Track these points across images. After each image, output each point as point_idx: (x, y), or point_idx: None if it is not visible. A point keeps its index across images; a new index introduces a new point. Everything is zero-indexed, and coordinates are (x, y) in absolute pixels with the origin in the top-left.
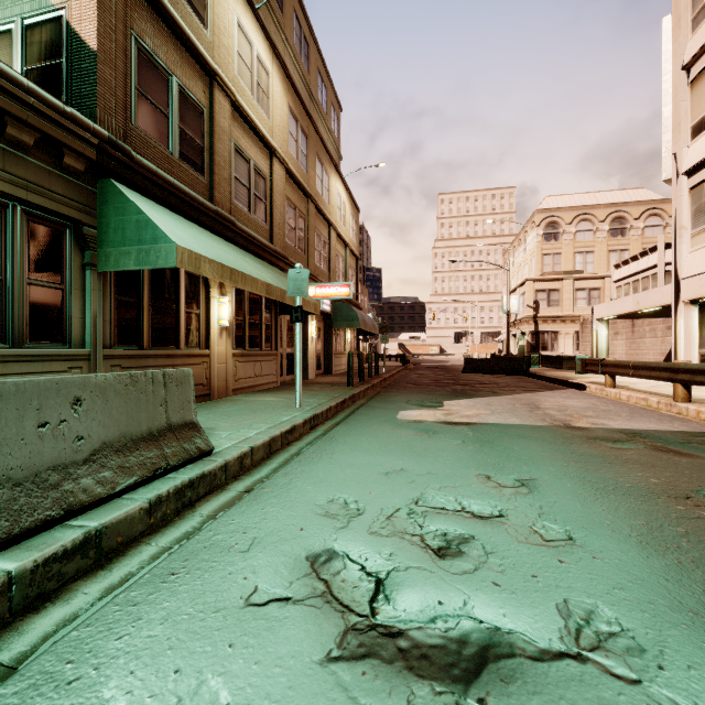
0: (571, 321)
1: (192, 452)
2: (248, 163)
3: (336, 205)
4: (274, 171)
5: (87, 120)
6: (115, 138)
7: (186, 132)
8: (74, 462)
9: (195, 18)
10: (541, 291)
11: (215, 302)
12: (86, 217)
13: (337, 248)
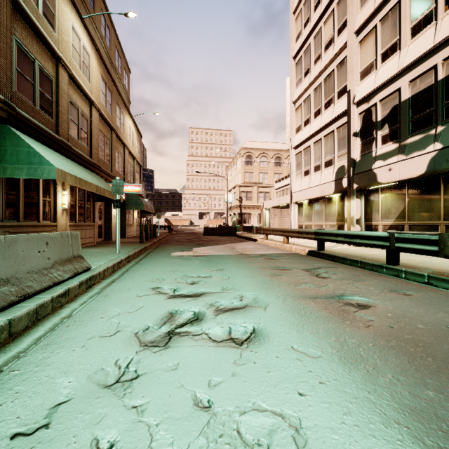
0: (257, 208)
1: (84, 267)
2: (77, 110)
3: (128, 133)
4: (93, 114)
5: None
6: (7, 100)
7: (43, 93)
8: (48, 267)
9: (49, 25)
10: (243, 192)
11: (59, 194)
12: None
13: (129, 160)
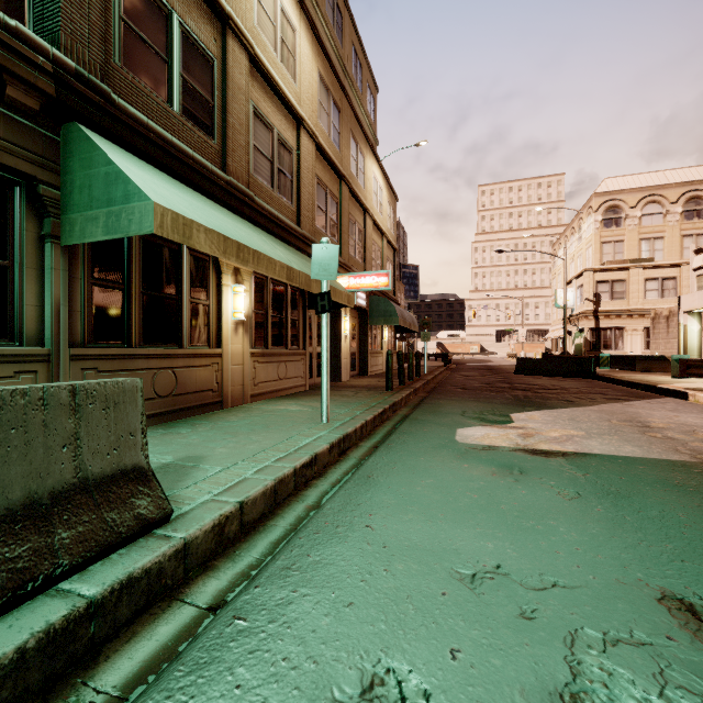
0: (639, 315)
1: (123, 526)
2: (270, 132)
3: (372, 190)
4: (302, 144)
5: (42, 42)
6: (86, 72)
7: (191, 84)
8: None
9: None
10: (603, 282)
11: (228, 291)
12: (43, 173)
13: (373, 237)
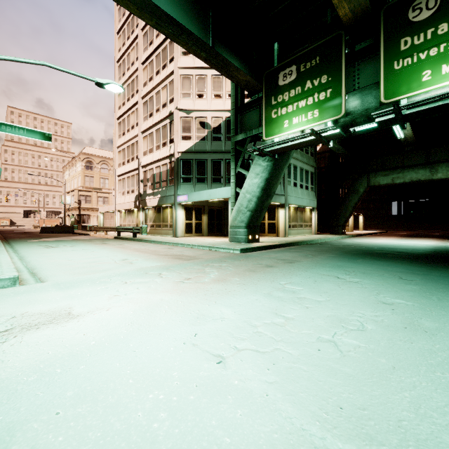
0: (96, 210)
1: None
2: None
3: None
4: None
5: None
6: None
7: None
8: None
9: None
10: (82, 195)
11: None
12: None
13: None
